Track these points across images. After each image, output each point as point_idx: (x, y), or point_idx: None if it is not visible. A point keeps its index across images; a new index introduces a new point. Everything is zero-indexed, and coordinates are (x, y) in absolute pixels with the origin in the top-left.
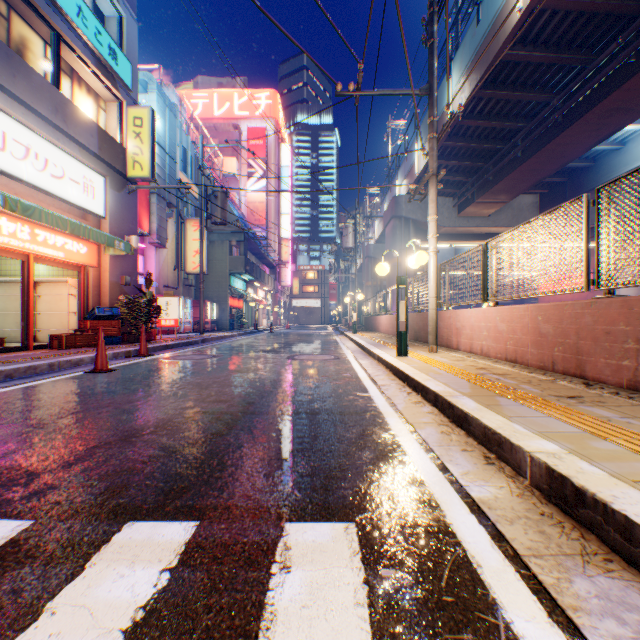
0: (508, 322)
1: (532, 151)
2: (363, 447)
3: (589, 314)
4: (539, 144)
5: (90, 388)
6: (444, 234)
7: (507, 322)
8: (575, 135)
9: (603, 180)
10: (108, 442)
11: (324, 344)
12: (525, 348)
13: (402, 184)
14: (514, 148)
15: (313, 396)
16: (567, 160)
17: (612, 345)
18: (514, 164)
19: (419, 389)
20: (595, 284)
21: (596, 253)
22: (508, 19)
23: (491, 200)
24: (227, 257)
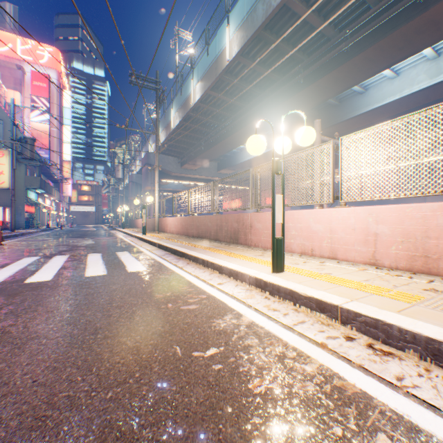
0: (178, 222)
1: (207, 149)
2: (129, 248)
3: (189, 220)
4: (209, 147)
5: (14, 248)
6: (175, 176)
7: (178, 222)
8: (220, 148)
9: (236, 163)
10: (61, 251)
11: (107, 234)
12: (181, 230)
13: (152, 146)
14: (201, 145)
15: (113, 244)
16: (220, 155)
17: (191, 227)
18: (201, 152)
19: (146, 241)
20: (189, 213)
21: (189, 205)
22: (190, 103)
23: (195, 164)
24: (24, 176)
